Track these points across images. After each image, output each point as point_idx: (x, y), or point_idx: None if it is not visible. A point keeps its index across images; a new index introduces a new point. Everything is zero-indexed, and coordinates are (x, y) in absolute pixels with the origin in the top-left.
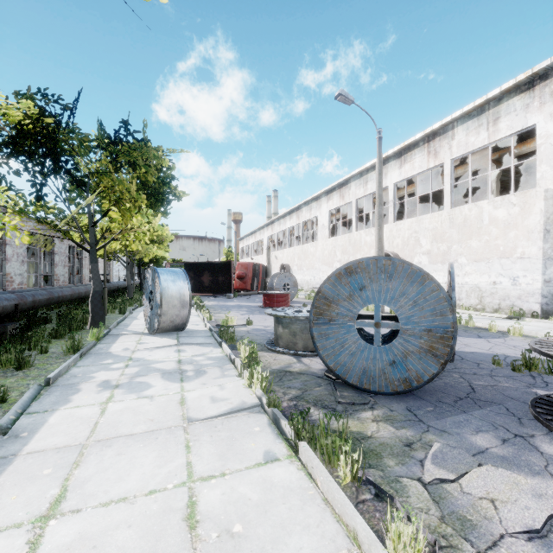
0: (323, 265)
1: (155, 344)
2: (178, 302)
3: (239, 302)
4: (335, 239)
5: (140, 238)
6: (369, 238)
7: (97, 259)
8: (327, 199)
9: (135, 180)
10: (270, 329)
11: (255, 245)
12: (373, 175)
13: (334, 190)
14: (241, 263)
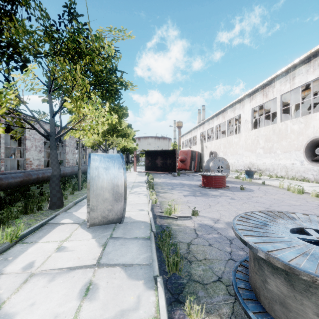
0: (246, 151)
1: (70, 256)
2: (110, 195)
3: (182, 180)
4: (258, 130)
5: (93, 126)
6: (297, 127)
7: (56, 146)
8: (250, 99)
9: (83, 69)
10: (222, 228)
11: (191, 140)
12: (302, 69)
13: (257, 91)
14: (182, 150)
